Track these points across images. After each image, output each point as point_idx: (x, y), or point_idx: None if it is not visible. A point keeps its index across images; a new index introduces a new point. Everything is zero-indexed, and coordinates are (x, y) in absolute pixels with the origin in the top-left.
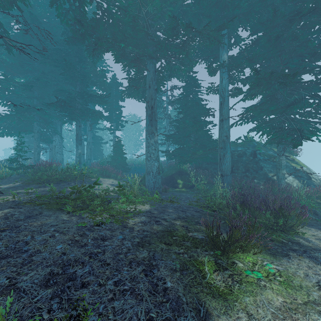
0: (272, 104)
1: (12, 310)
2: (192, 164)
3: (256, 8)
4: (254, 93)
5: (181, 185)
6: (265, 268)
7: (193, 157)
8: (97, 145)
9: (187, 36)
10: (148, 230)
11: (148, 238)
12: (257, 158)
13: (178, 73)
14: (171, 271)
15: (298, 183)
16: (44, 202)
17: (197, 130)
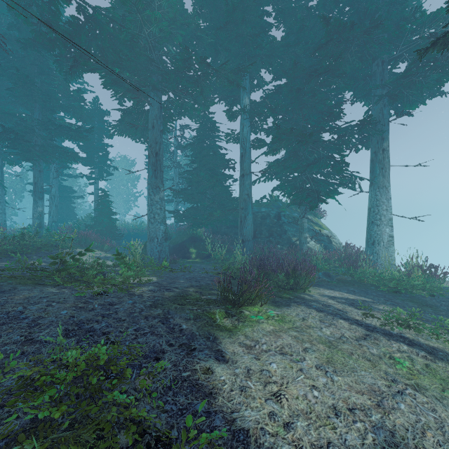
0: (294, 161)
1: (43, 351)
2: (209, 228)
3: (278, 52)
4: (275, 148)
5: (194, 254)
6: (267, 313)
7: (210, 219)
8: (64, 200)
9: (202, 72)
10: (159, 296)
11: (160, 301)
12: (281, 221)
13: (191, 113)
14: (186, 319)
15: (319, 248)
16: (15, 275)
17: (214, 186)
